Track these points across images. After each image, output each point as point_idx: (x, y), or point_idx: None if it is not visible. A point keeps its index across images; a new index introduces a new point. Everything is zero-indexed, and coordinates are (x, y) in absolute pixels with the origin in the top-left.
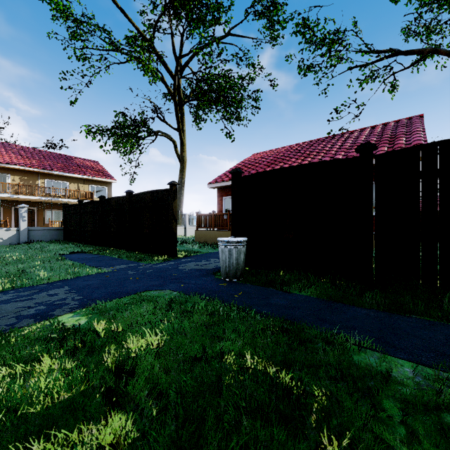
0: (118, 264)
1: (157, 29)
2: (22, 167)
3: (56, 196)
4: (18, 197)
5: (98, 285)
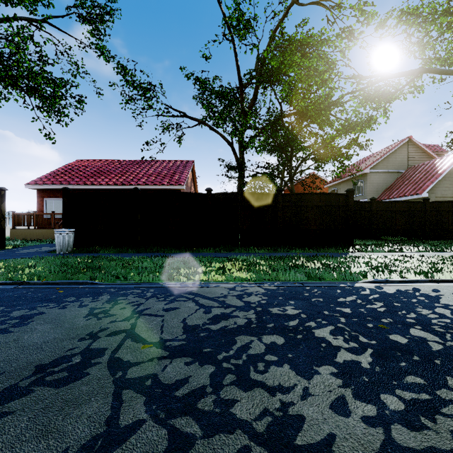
0: None
1: None
2: None
3: None
4: None
5: None
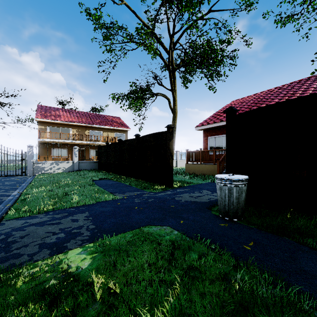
0: (128, 191)
1: (156, 20)
2: (77, 123)
3: (95, 140)
4: (75, 142)
5: (110, 212)
